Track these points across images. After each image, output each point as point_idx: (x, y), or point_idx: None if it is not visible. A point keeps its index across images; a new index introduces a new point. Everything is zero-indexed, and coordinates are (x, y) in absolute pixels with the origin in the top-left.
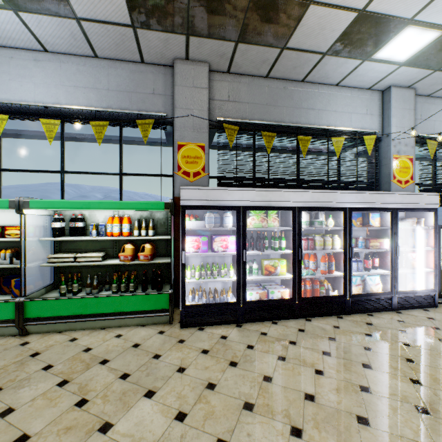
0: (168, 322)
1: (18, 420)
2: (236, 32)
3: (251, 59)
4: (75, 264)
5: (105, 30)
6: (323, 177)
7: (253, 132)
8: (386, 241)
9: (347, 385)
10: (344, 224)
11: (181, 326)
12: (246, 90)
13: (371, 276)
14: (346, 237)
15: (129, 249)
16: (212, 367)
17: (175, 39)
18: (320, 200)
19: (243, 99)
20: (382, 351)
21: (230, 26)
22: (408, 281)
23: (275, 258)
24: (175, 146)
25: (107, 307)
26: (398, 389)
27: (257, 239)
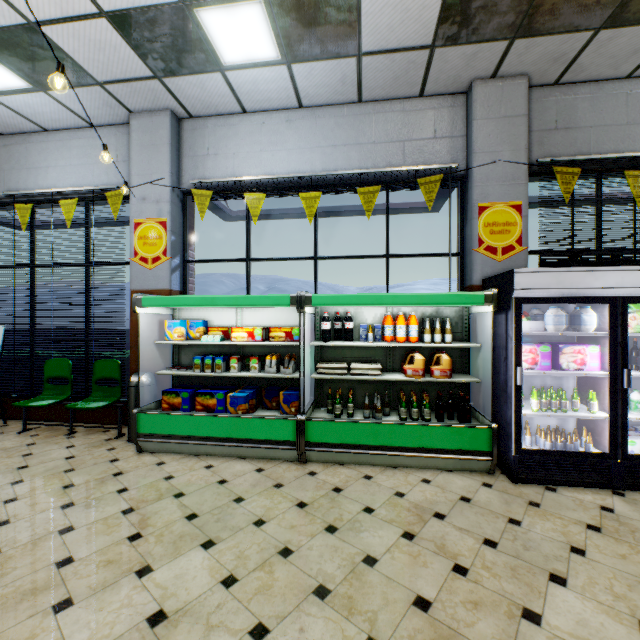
0: (485, 470)
1: (394, 575)
2: (605, 12)
3: (611, 53)
4: (351, 377)
5: (389, 61)
6: None
7: (603, 174)
8: None
9: None
10: None
11: (514, 480)
12: (588, 106)
13: None
14: None
15: (420, 361)
16: (631, 556)
17: (487, 50)
18: None
19: (581, 122)
20: None
21: (598, 5)
22: None
23: None
24: (474, 209)
25: (403, 439)
26: None
27: (639, 351)
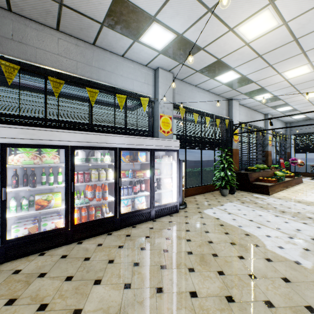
0: None
1: None
2: None
3: (32, 4)
4: None
5: None
6: (111, 124)
7: (40, 76)
8: (148, 172)
9: (62, 313)
10: (115, 160)
11: None
12: (35, 35)
13: (139, 197)
14: (116, 170)
15: None
16: None
17: None
18: (93, 141)
19: (31, 43)
20: (121, 261)
21: None
22: (163, 198)
23: (52, 192)
24: None
25: None
26: (109, 300)
27: (30, 175)
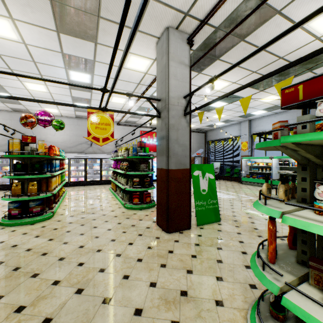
0: None
1: (272, 193)
2: None
3: None
4: (284, 173)
5: None
6: None
7: None
8: None
9: None
10: None
11: None
12: None
13: None
14: None
15: None
16: None
17: None
18: None
19: None
20: None
21: None
22: None
23: None
24: None
25: None
26: None
27: None
